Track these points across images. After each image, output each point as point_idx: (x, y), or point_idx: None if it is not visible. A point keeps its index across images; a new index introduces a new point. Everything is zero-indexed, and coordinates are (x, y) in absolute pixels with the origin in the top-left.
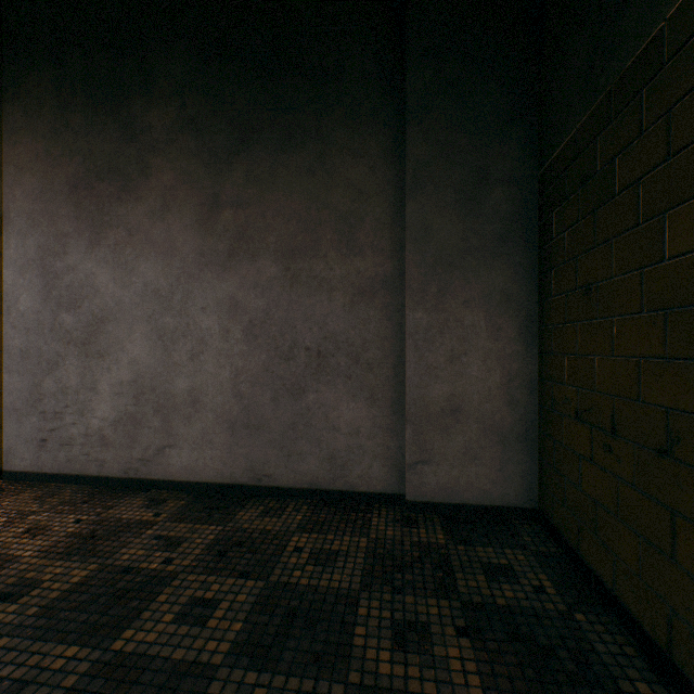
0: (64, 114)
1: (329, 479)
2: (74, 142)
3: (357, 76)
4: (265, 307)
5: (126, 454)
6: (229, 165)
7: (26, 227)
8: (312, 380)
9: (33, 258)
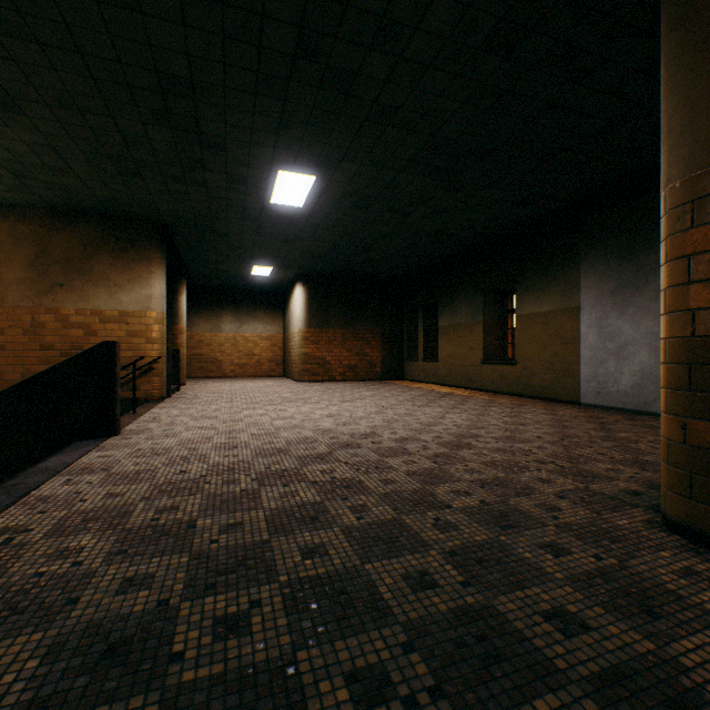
0: (606, 264)
1: None
2: (611, 274)
3: None
4: None
5: (636, 400)
6: None
7: (590, 310)
8: None
9: (592, 321)
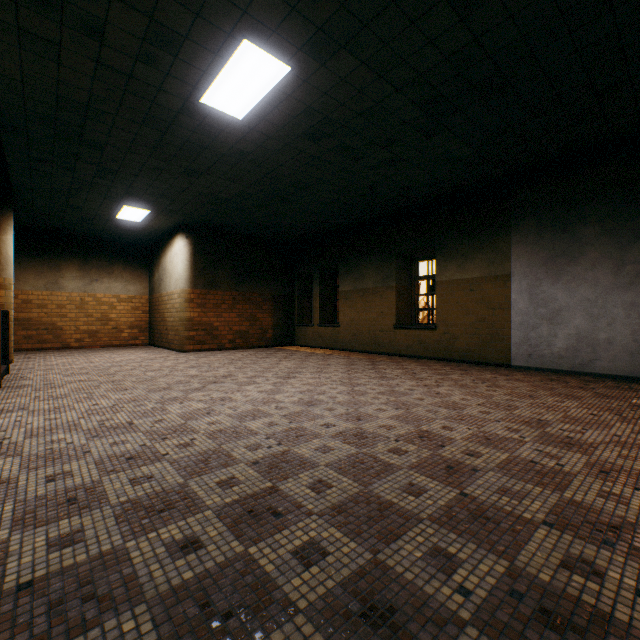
0: (539, 235)
1: None
2: (544, 245)
3: None
4: None
5: (571, 362)
6: (629, 247)
7: (521, 277)
8: None
9: (524, 288)
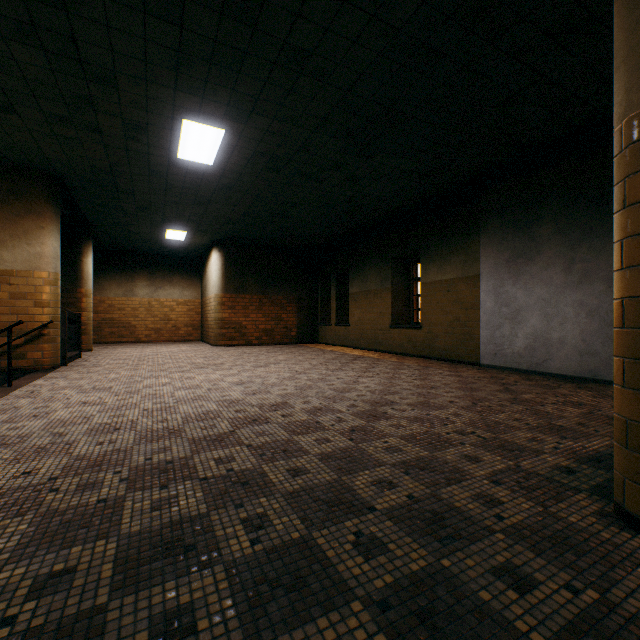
0: (503, 235)
1: None
2: (507, 245)
3: None
4: (596, 303)
5: (529, 361)
6: (578, 246)
7: (488, 278)
8: None
9: (490, 289)
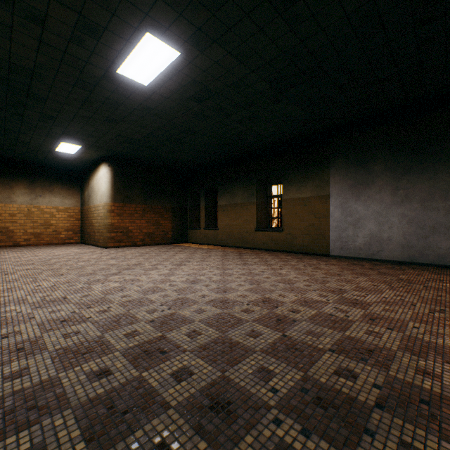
0: (347, 169)
1: (437, 261)
2: (350, 176)
3: (448, 152)
4: (413, 215)
5: (367, 252)
6: (401, 179)
7: (336, 197)
8: (431, 234)
9: (338, 204)
